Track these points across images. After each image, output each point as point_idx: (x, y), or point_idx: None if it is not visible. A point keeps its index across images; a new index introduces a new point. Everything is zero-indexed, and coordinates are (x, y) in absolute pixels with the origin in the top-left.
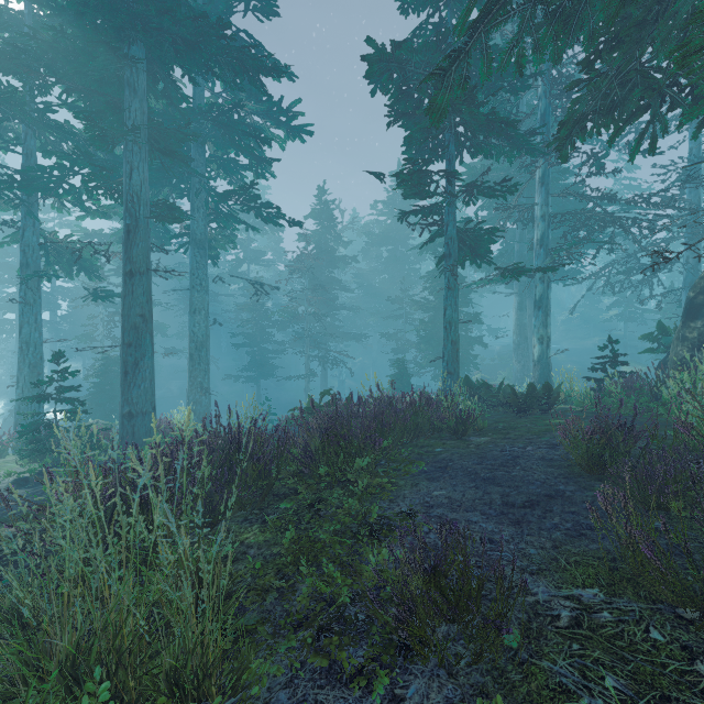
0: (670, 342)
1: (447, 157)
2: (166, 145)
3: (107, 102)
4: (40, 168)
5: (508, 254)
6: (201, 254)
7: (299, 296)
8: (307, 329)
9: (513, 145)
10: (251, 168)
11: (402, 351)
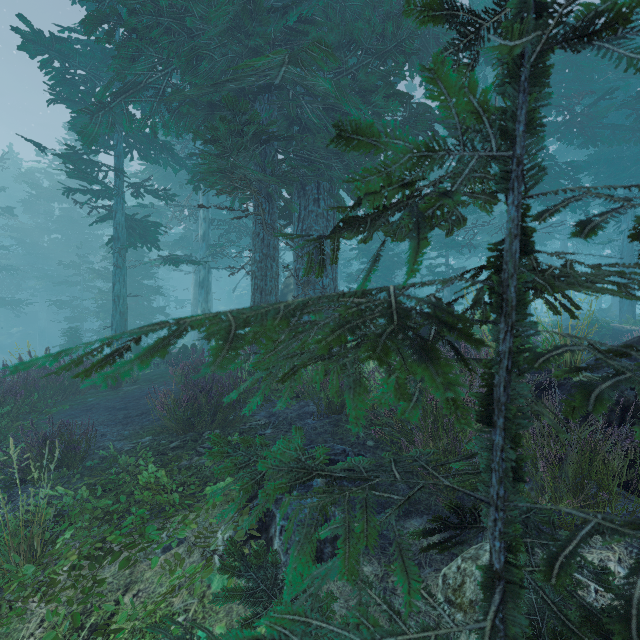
0: None
1: (116, 153)
2: None
3: None
4: None
5: (188, 239)
6: None
7: None
8: None
9: (176, 161)
10: None
11: (78, 320)
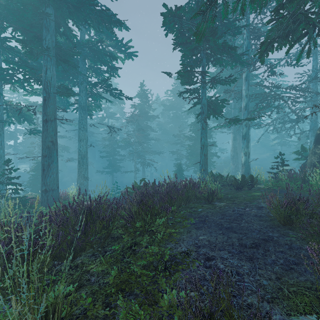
0: (307, 155)
1: (202, 65)
2: (65, 58)
3: (34, 36)
4: (2, 69)
5: (229, 114)
6: (84, 113)
7: (132, 134)
8: (135, 149)
9: (233, 60)
10: (107, 72)
11: (179, 159)
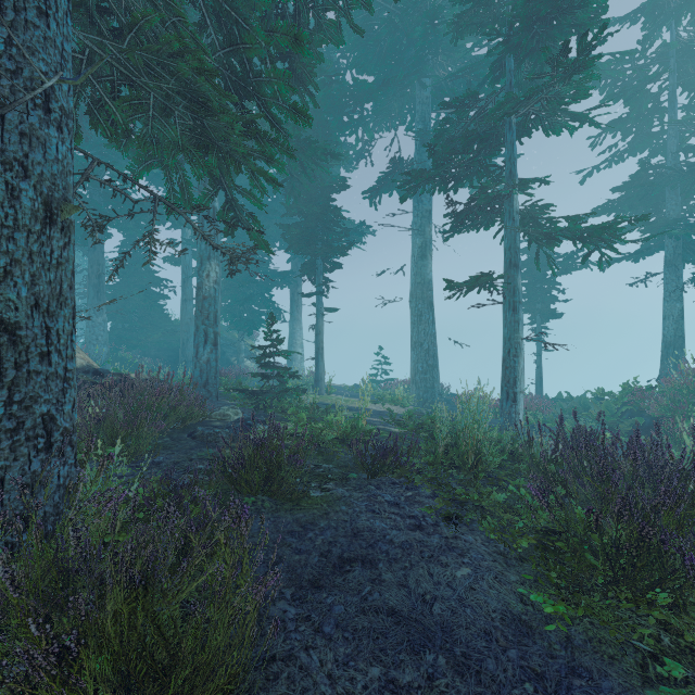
0: None
1: None
2: None
3: None
4: None
5: None
6: None
7: None
8: None
9: None
10: None
11: None
